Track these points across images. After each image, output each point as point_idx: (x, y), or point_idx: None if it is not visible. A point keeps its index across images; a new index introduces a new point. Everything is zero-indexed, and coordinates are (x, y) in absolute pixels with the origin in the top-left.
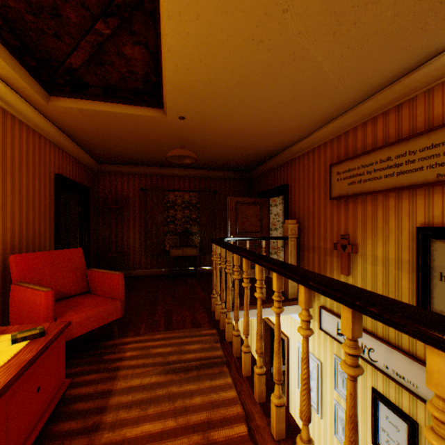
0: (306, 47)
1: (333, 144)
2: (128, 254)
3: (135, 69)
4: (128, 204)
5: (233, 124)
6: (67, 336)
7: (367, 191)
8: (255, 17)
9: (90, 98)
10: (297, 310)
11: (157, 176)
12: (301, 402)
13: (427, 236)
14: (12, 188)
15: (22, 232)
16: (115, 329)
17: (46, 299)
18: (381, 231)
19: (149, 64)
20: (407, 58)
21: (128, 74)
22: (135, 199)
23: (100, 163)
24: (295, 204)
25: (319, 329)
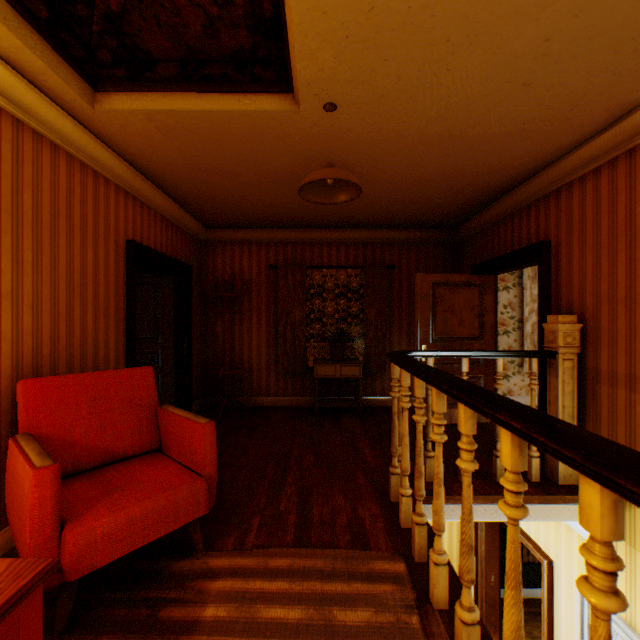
0: None
1: None
2: (250, 371)
3: None
4: (248, 291)
5: (438, 108)
6: (80, 567)
7: None
8: None
9: (160, 87)
10: None
11: (294, 245)
12: None
13: None
14: (34, 260)
15: (58, 337)
16: (195, 534)
17: (38, 485)
18: None
19: None
20: None
21: (217, 10)
22: (260, 283)
23: (209, 228)
24: (569, 282)
25: None
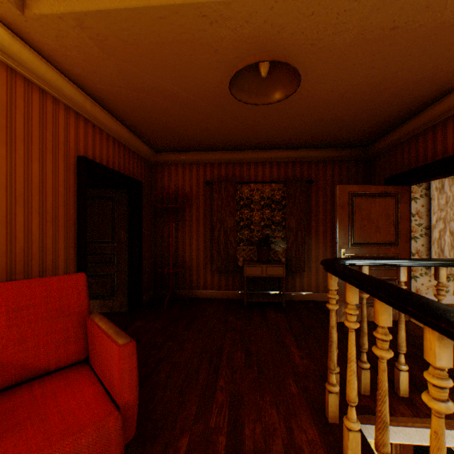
0: None
1: None
2: (190, 269)
3: None
4: (188, 203)
5: None
6: None
7: None
8: None
9: None
10: None
11: (226, 165)
12: None
13: None
14: None
15: None
16: None
17: None
18: None
19: None
20: None
21: None
22: (198, 197)
23: (157, 153)
24: None
25: None
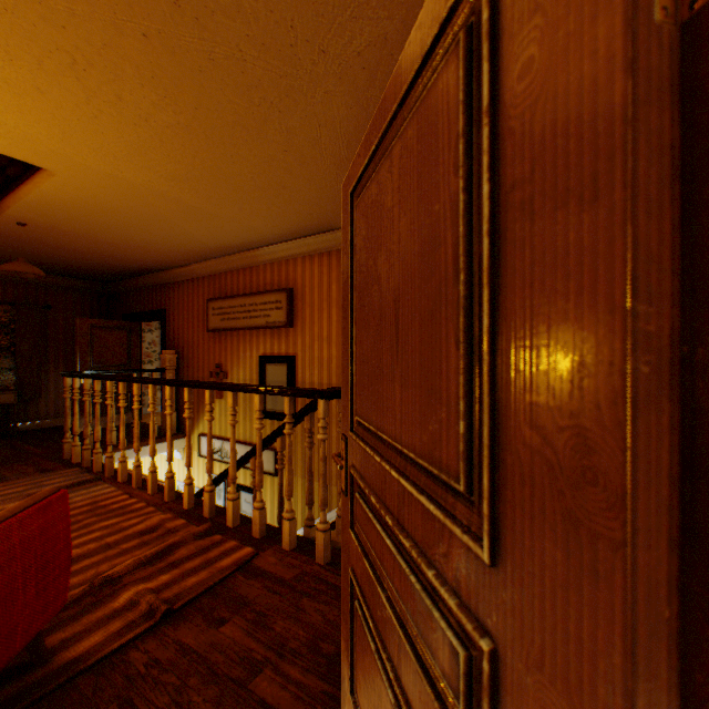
0: (178, 223)
1: (211, 280)
2: None
3: None
4: None
5: (98, 241)
6: None
7: (234, 328)
8: (136, 203)
9: None
10: (178, 445)
11: None
12: (168, 451)
13: (265, 361)
14: None
15: None
16: None
17: None
18: (243, 359)
19: None
20: (250, 243)
21: None
22: None
23: None
24: (175, 333)
25: (200, 458)
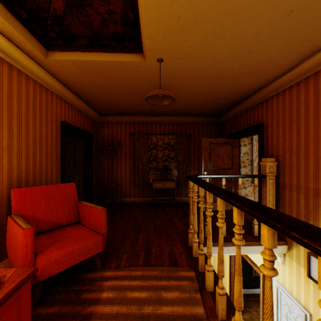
0: None
1: None
2: (121, 185)
3: (113, 7)
4: (120, 146)
5: (210, 62)
6: (44, 274)
7: None
8: None
9: (79, 49)
10: (277, 250)
11: (143, 124)
12: None
13: None
14: (18, 132)
15: (29, 169)
16: (97, 261)
17: (25, 237)
18: None
19: None
20: None
21: (107, 15)
22: (126, 142)
23: (100, 115)
24: (272, 142)
25: (307, 277)
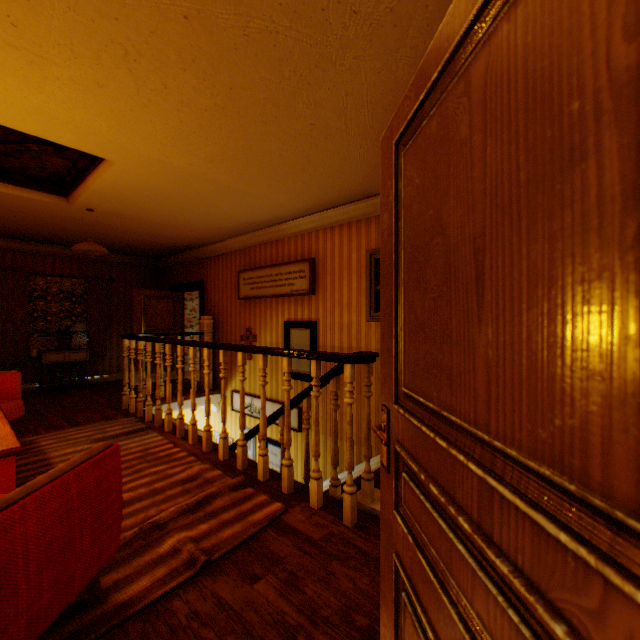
0: (214, 202)
1: (242, 254)
2: None
3: (49, 167)
4: None
5: (149, 223)
6: None
7: (261, 296)
8: (179, 186)
9: None
10: (214, 400)
11: (15, 253)
12: (206, 407)
13: (289, 326)
14: None
15: None
16: None
17: None
18: (270, 324)
19: (69, 169)
20: (276, 218)
21: (37, 168)
22: None
23: None
24: (212, 301)
25: (232, 411)
